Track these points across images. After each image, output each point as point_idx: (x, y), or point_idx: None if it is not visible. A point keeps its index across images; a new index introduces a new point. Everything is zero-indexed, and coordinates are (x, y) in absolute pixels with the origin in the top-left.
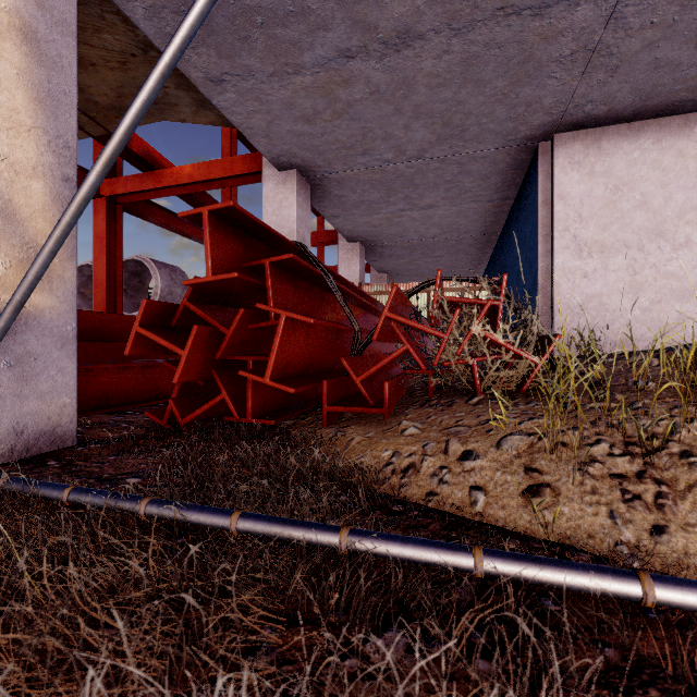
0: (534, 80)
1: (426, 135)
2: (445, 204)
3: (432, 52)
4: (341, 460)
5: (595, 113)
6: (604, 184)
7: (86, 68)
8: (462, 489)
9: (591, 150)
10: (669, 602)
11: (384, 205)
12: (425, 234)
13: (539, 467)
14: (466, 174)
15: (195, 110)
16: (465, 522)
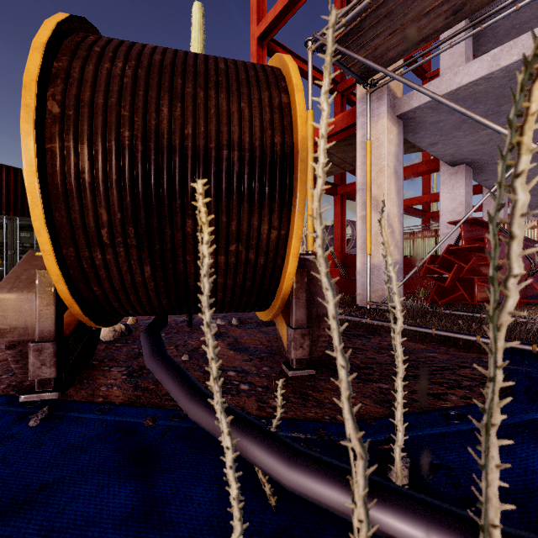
0: None
1: None
2: None
3: None
4: None
5: None
6: None
7: None
8: None
9: None
10: None
11: (534, 167)
12: None
13: None
14: None
15: (406, 150)
16: None
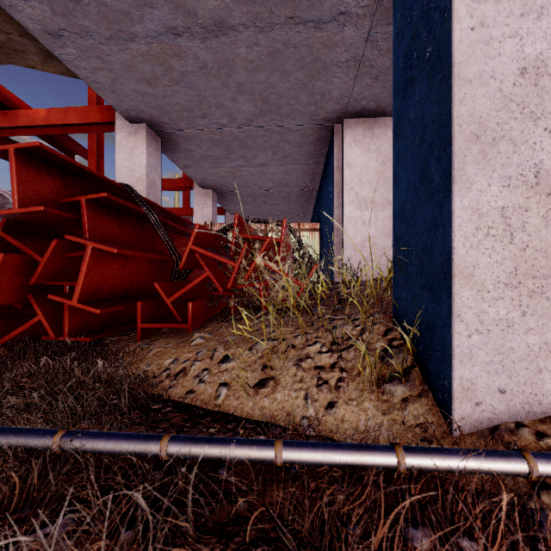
0: (323, 76)
1: (251, 108)
2: (275, 164)
3: (245, 42)
4: (132, 369)
5: (368, 107)
6: (376, 158)
7: None
8: (213, 386)
9: (368, 134)
10: (291, 461)
11: (227, 160)
12: (263, 186)
13: (272, 365)
14: (286, 142)
15: (43, 59)
16: (205, 412)
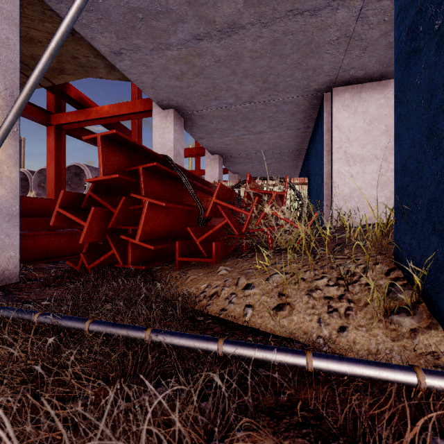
0: (316, 54)
1: (253, 88)
2: (270, 131)
3: (251, 37)
4: (177, 290)
5: (356, 75)
6: (363, 119)
7: (36, 44)
8: (240, 307)
9: (355, 98)
10: (320, 368)
11: (232, 131)
12: (259, 150)
13: (287, 293)
14: (281, 112)
15: (108, 71)
16: (237, 326)
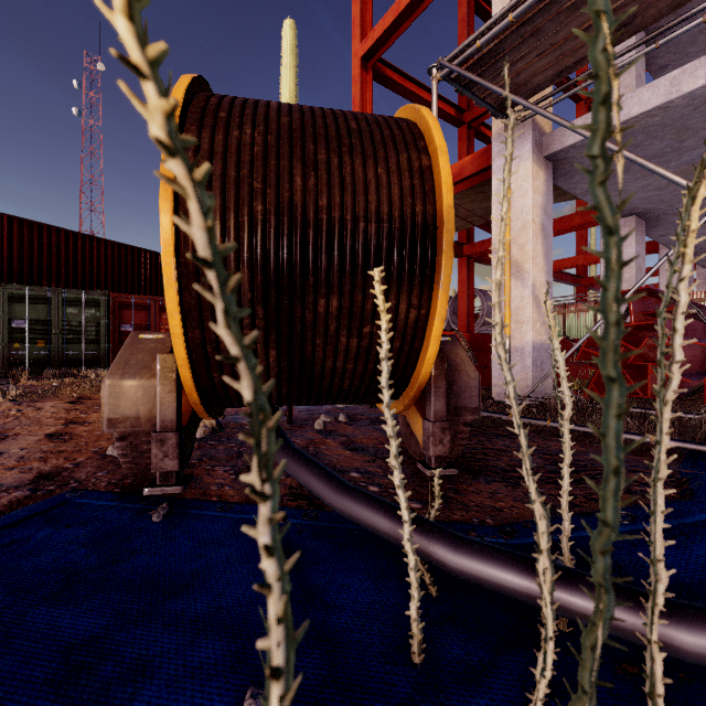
0: None
1: None
2: None
3: None
4: None
5: None
6: None
7: None
8: None
9: None
10: None
11: None
12: None
13: None
14: None
15: (555, 198)
16: None
